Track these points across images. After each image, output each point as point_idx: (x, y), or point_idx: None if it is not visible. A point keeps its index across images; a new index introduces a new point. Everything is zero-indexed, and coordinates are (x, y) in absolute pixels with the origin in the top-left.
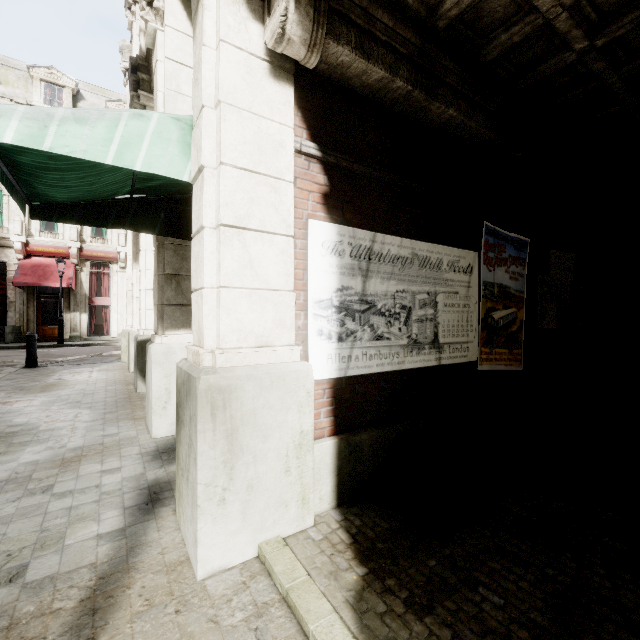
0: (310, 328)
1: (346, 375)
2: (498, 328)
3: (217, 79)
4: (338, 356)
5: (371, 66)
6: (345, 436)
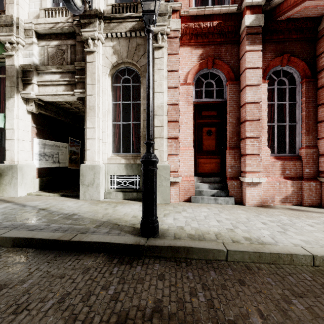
0: (34, 158)
1: (40, 167)
2: (73, 160)
3: (18, 114)
4: (39, 163)
5: (47, 113)
6: (41, 178)
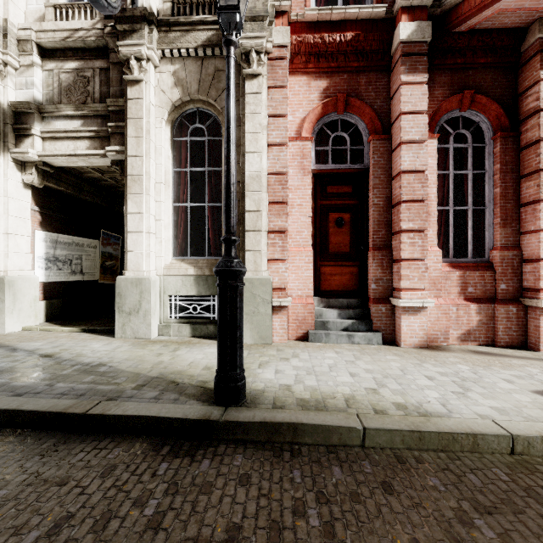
0: (36, 265)
1: (48, 281)
2: (108, 268)
3: (6, 189)
4: (45, 275)
5: (60, 188)
6: (48, 300)
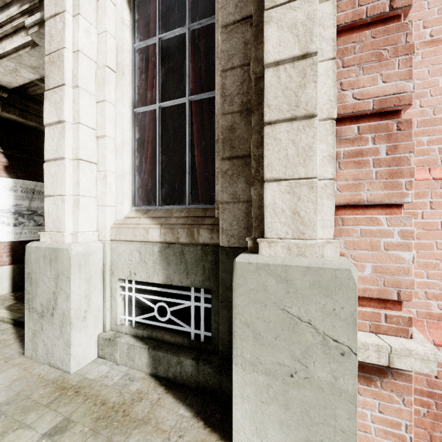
0: None
1: (19, 240)
2: None
3: None
4: (14, 232)
5: (29, 122)
6: (18, 264)
